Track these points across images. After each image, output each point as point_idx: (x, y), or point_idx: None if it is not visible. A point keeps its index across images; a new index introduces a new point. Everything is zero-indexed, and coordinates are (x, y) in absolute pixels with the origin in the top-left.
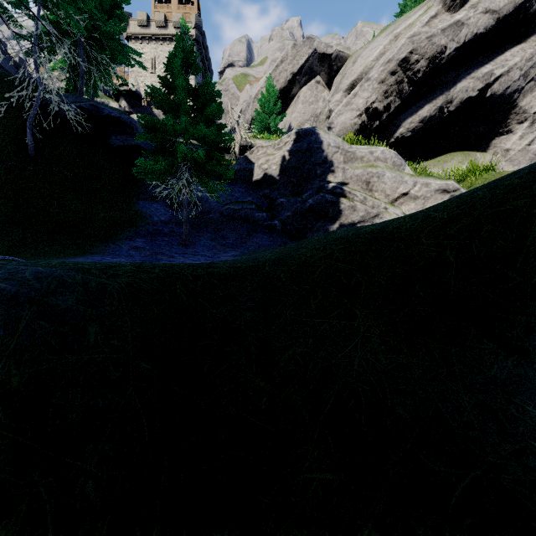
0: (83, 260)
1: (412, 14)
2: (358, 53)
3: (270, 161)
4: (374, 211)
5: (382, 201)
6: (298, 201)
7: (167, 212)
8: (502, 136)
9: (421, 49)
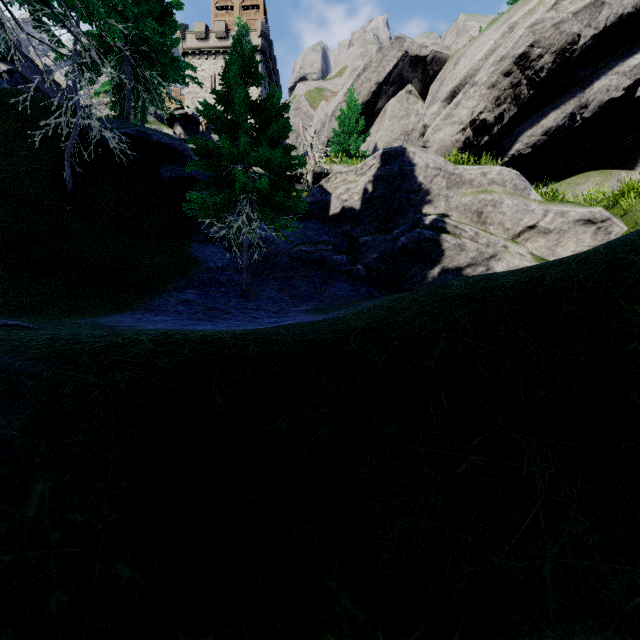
0: (119, 318)
1: None
2: (460, 52)
3: (350, 190)
4: (490, 250)
5: (500, 237)
6: (387, 239)
7: (224, 256)
8: None
9: (545, 41)
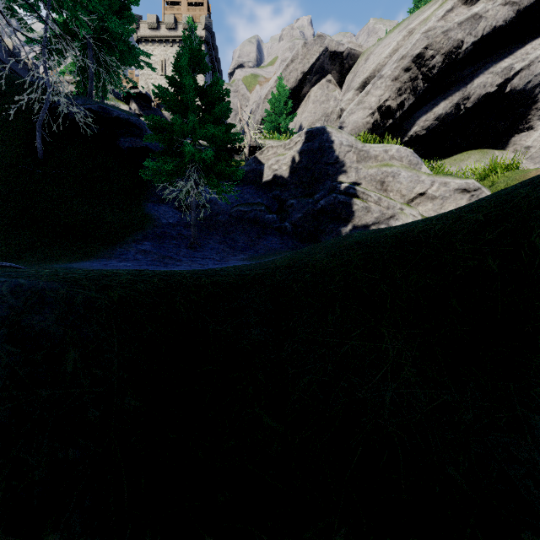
0: (88, 264)
1: (427, 9)
2: (370, 50)
3: (280, 161)
4: (389, 212)
5: (397, 201)
6: (309, 202)
7: (175, 214)
8: (522, 132)
9: (437, 44)
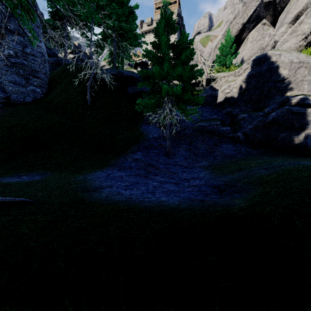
0: (99, 174)
1: None
2: None
3: (231, 86)
4: None
5: None
6: (260, 115)
7: (157, 131)
8: None
9: None
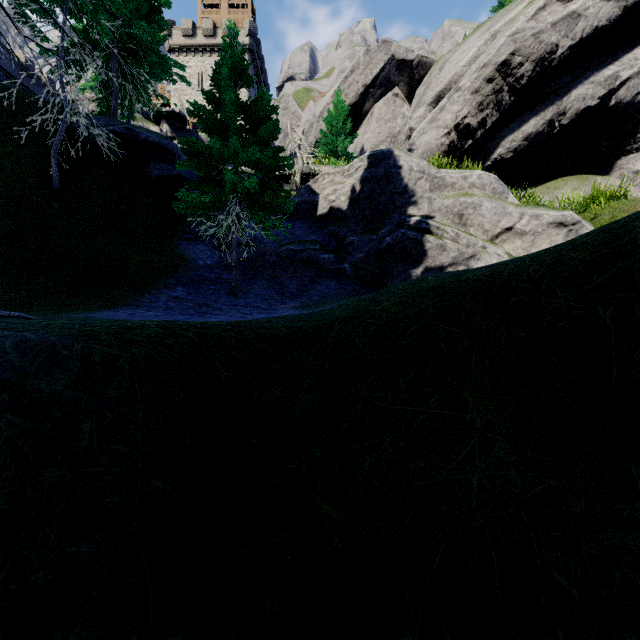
0: (111, 313)
1: (514, 7)
2: (445, 57)
3: (338, 191)
4: (469, 251)
5: (479, 238)
6: (373, 239)
7: (214, 254)
8: (629, 154)
9: (526, 50)
